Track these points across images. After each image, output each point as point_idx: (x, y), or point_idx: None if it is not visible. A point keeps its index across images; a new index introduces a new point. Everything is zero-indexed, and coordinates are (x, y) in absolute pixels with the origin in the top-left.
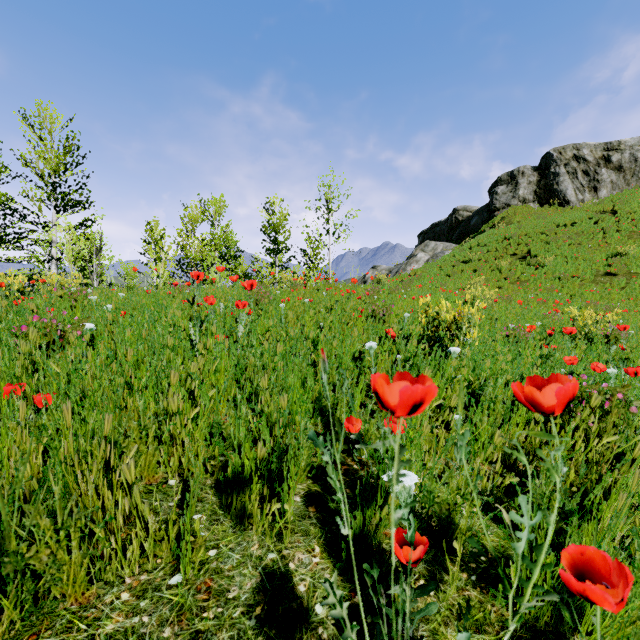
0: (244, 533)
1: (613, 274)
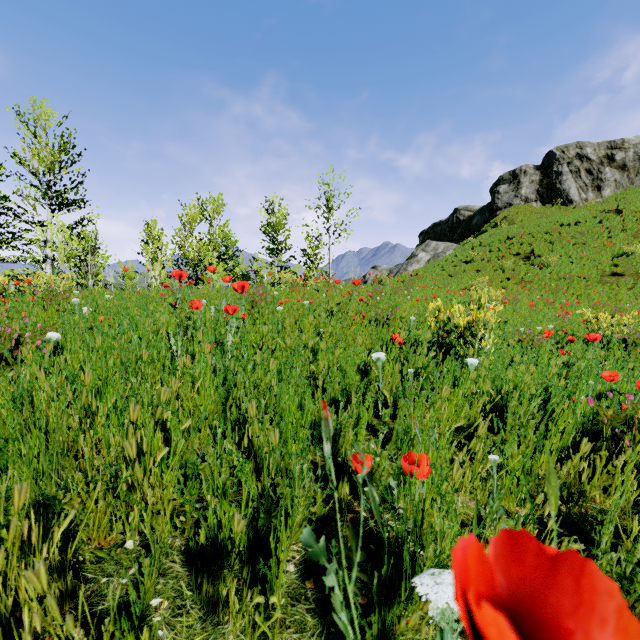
0: (217, 629)
1: (619, 274)
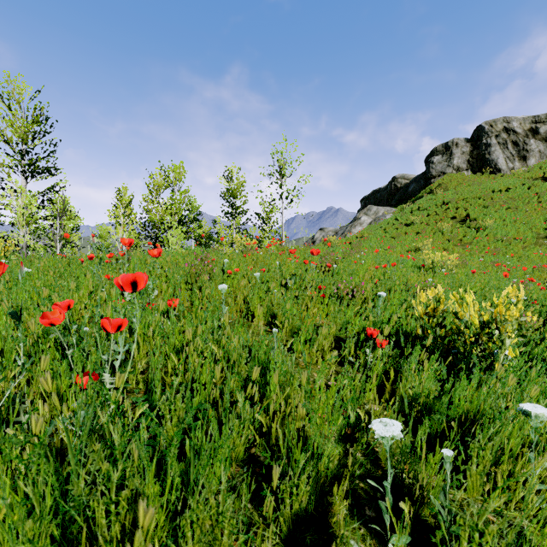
0: None
1: None
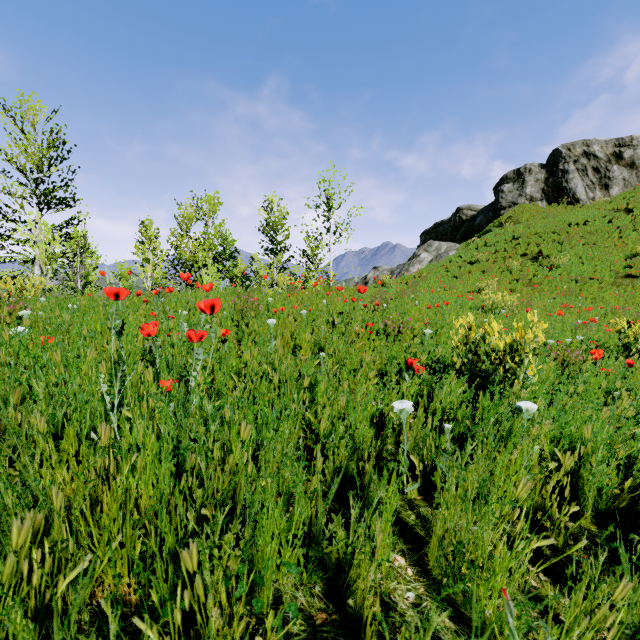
0: None
1: (634, 276)
